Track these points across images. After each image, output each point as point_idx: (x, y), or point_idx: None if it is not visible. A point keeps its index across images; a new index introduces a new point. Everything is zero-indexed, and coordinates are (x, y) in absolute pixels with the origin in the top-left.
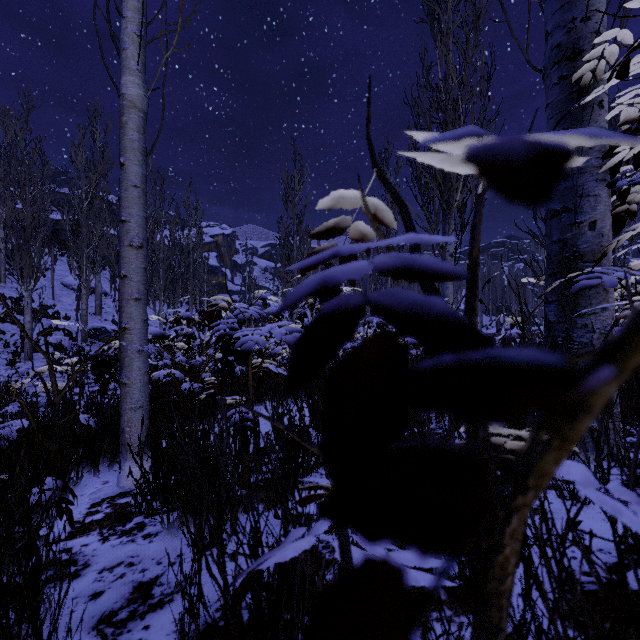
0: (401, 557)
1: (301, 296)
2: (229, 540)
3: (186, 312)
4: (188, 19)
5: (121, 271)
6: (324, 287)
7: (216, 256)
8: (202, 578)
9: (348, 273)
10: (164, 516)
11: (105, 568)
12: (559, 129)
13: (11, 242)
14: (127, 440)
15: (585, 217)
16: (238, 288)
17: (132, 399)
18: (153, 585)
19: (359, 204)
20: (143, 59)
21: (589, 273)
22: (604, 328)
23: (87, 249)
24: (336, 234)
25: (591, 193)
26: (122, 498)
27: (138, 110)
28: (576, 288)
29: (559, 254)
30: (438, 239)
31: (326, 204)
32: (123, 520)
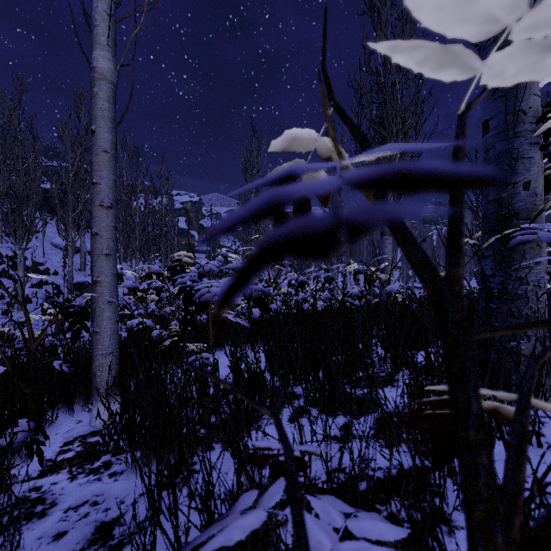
0: (360, 527)
1: (238, 219)
2: (180, 494)
3: (156, 268)
4: (155, 2)
5: (92, 229)
6: (272, 206)
7: (185, 220)
8: (161, 518)
9: (307, 188)
10: (130, 455)
11: (71, 507)
12: (495, 97)
13: (6, 207)
14: (98, 383)
15: (520, 178)
16: (204, 248)
17: (103, 346)
18: (114, 525)
19: (314, 146)
20: (113, 36)
21: (524, 230)
22: (537, 281)
23: (73, 214)
24: (289, 180)
25: (525, 155)
26: (93, 437)
27: (108, 82)
28: (513, 243)
29: (495, 212)
30: (433, 143)
31: (279, 146)
32: (92, 458)
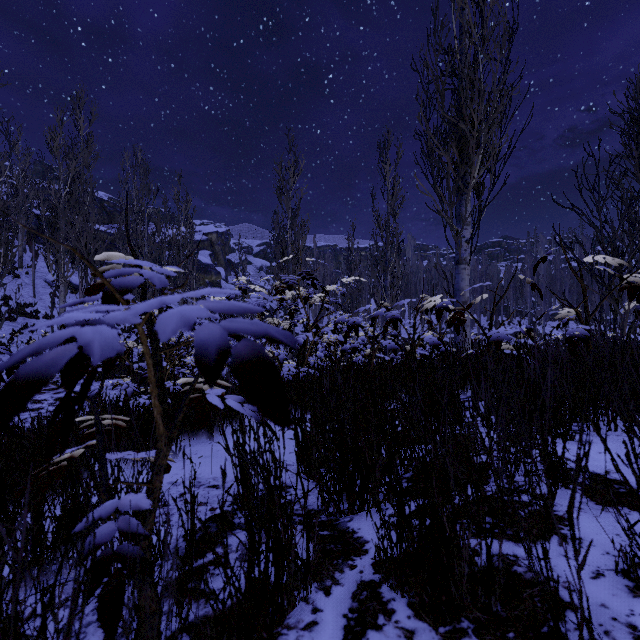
0: None
1: None
2: None
3: None
4: None
5: None
6: None
7: (210, 254)
8: None
9: None
10: None
11: None
12: None
13: None
14: None
15: None
16: (232, 287)
17: None
18: None
19: None
20: None
21: None
22: None
23: (65, 242)
24: None
25: None
26: None
27: None
28: None
29: None
30: None
31: None
32: None
